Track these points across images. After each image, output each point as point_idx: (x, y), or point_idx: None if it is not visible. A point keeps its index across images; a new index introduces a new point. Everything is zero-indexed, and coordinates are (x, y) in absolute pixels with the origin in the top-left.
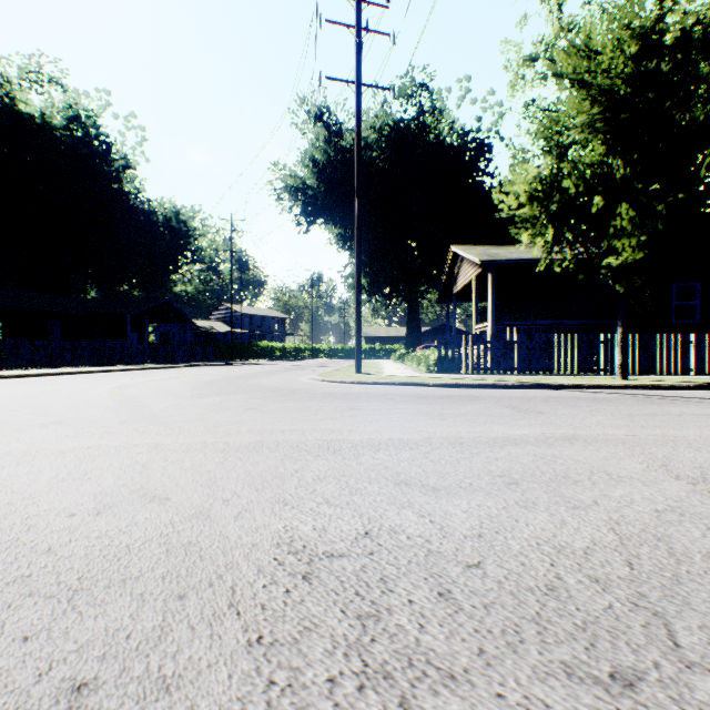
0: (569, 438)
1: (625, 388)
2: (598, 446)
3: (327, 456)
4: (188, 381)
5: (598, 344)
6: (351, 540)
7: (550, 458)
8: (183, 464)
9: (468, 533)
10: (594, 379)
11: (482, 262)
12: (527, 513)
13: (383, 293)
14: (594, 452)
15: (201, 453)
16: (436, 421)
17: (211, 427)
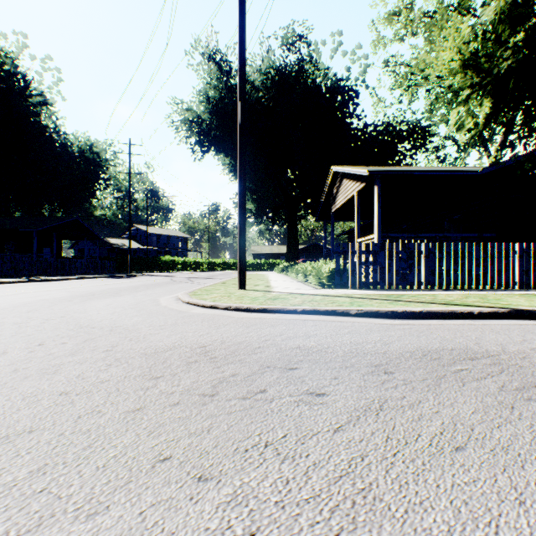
0: None
1: None
2: None
3: None
4: None
5: (513, 254)
6: None
7: None
8: None
9: None
10: None
11: (370, 172)
12: None
13: (267, 216)
14: None
15: None
16: None
17: None
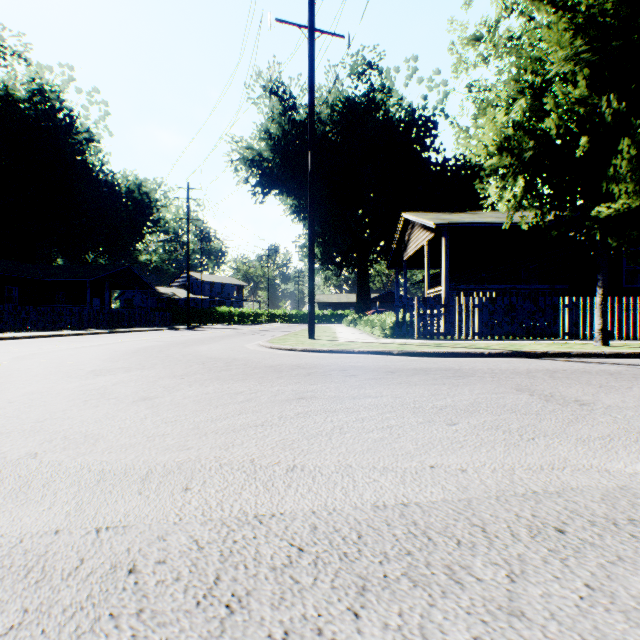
0: None
1: (617, 357)
2: None
3: None
4: (116, 348)
5: (562, 307)
6: None
7: None
8: None
9: None
10: (572, 346)
11: (436, 225)
12: None
13: (335, 262)
14: None
15: None
16: (441, 427)
17: (12, 459)
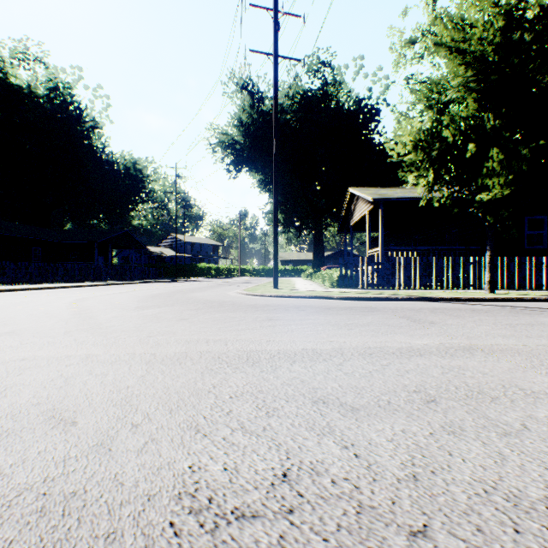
0: (467, 348)
1: (494, 301)
2: (497, 357)
3: (246, 368)
4: (137, 294)
5: (468, 265)
6: (266, 488)
7: (458, 370)
8: (105, 378)
9: (401, 473)
10: (467, 293)
11: (374, 200)
12: (458, 442)
13: (295, 225)
14: (496, 363)
15: (126, 365)
16: (344, 330)
17: (144, 337)
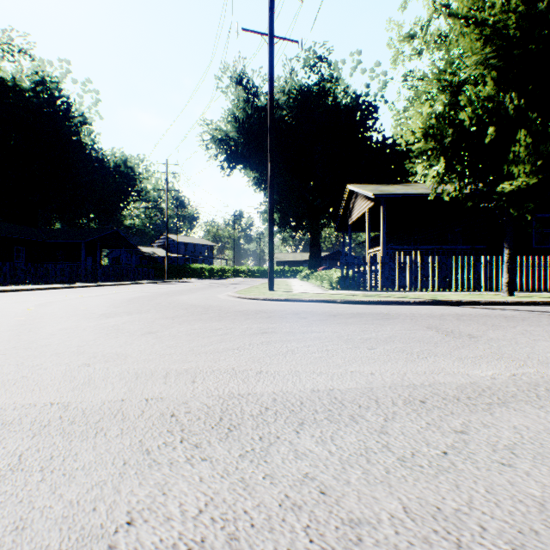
0: None
1: (518, 305)
2: None
3: (214, 447)
4: (114, 297)
5: (479, 265)
6: None
7: None
8: None
9: None
10: (484, 296)
11: (375, 196)
12: None
13: (291, 225)
14: None
15: None
16: (364, 351)
17: (75, 366)
